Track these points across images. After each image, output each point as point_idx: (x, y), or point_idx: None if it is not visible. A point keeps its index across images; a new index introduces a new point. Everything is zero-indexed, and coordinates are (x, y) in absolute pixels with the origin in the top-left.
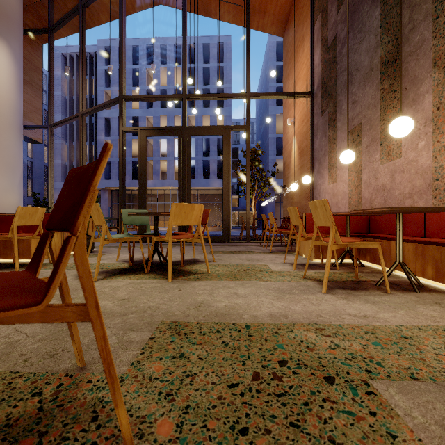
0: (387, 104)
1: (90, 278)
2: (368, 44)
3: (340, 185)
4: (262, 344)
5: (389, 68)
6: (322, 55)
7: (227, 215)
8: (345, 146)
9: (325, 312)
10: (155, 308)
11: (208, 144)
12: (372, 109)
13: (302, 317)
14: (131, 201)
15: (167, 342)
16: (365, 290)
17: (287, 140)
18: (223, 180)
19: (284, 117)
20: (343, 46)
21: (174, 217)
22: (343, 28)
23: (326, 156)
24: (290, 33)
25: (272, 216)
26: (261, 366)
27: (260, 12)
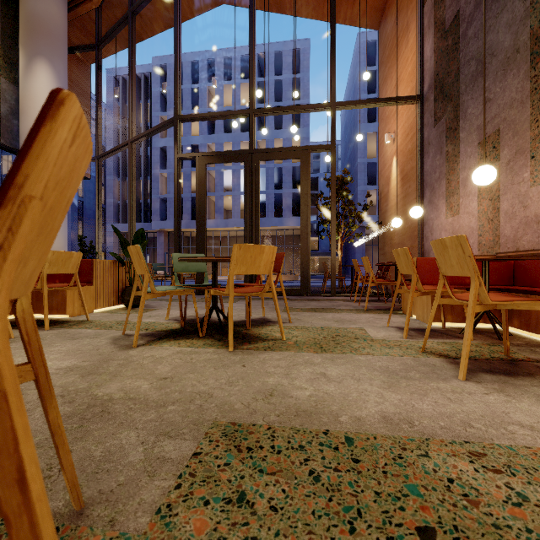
0: None
1: (5, 411)
2: (511, 15)
3: (464, 219)
4: (379, 482)
5: None
6: (435, 44)
7: (306, 261)
8: (473, 164)
9: (474, 417)
10: (207, 395)
11: (281, 175)
12: (517, 107)
13: (438, 425)
14: (190, 245)
15: (220, 465)
16: (529, 378)
17: (384, 163)
18: (301, 216)
19: (380, 133)
20: (468, 26)
21: (236, 263)
22: None
23: (442, 179)
24: (388, 23)
25: (368, 262)
26: None
27: None
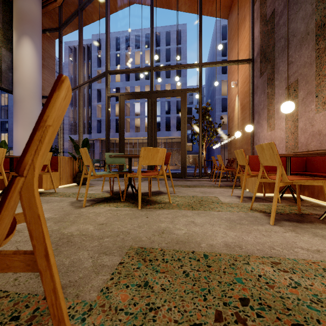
0: (323, 61)
1: (39, 223)
2: (304, 12)
3: (277, 132)
4: (221, 276)
5: (325, 30)
6: (261, 28)
7: (184, 157)
8: (282, 100)
9: (276, 244)
10: (126, 233)
11: (169, 105)
12: (308, 67)
13: (256, 248)
14: (114, 147)
15: (134, 268)
16: (310, 223)
17: (231, 99)
18: (181, 130)
19: (229, 81)
20: (280, 18)
21: (143, 158)
22: (280, 3)
23: (265, 109)
24: (233, 15)
25: (221, 158)
26: (223, 304)
27: (209, 1)
